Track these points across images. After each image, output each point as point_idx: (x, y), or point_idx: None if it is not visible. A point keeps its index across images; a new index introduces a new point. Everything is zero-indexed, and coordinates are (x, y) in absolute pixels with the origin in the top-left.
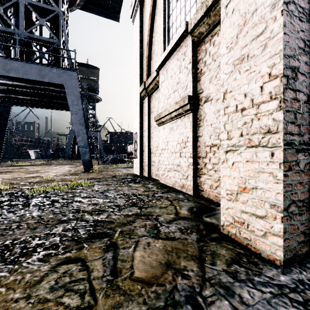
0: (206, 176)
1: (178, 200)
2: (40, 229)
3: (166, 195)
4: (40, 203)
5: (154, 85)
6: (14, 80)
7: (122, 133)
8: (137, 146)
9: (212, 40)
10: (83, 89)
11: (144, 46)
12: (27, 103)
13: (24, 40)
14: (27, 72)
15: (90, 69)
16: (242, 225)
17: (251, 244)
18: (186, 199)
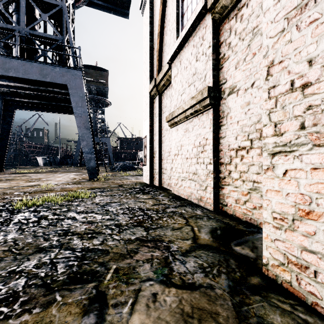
0: (230, 187)
1: (195, 218)
2: (5, 263)
3: (180, 211)
4: (24, 220)
5: (166, 81)
6: (16, 81)
7: (133, 139)
8: (147, 151)
9: (240, 14)
10: (92, 93)
11: (154, 39)
12: (31, 107)
13: (25, 36)
14: (27, 72)
15: (99, 71)
16: (304, 272)
17: (323, 306)
18: (205, 216)
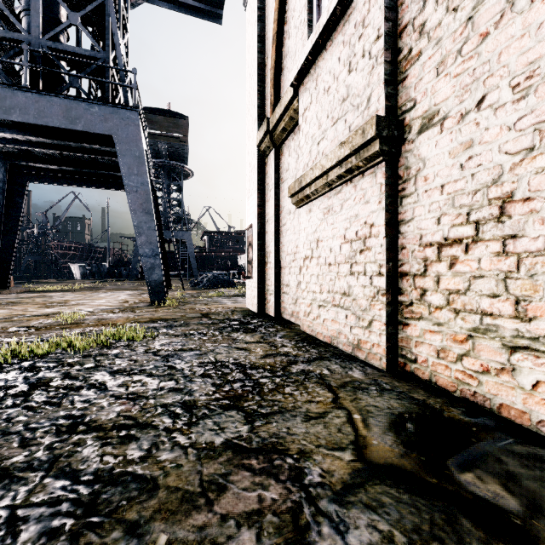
0: (424, 323)
1: (353, 389)
2: None
3: (320, 371)
4: None
5: (288, 121)
6: (27, 133)
7: (230, 233)
8: (253, 252)
9: None
10: (161, 155)
11: (266, 48)
12: (55, 178)
13: (39, 51)
14: (43, 113)
15: (172, 118)
16: None
17: None
18: (372, 384)
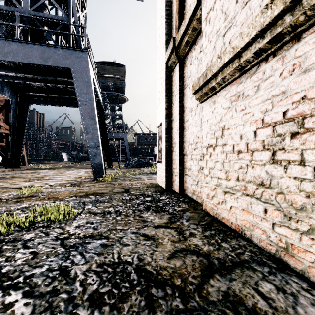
0: None
1: None
2: None
3: (251, 299)
4: None
5: (191, 33)
6: (24, 72)
7: (150, 134)
8: (163, 143)
9: None
10: (109, 89)
11: None
12: (45, 101)
13: (25, 16)
14: (27, 55)
15: (116, 67)
16: None
17: None
18: None
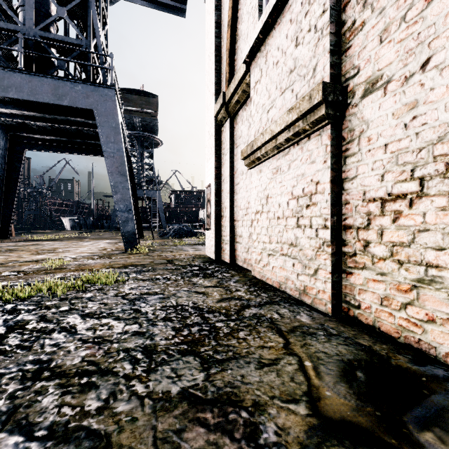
0: (367, 272)
1: (302, 334)
2: None
3: (270, 315)
4: None
5: (241, 94)
6: (23, 108)
7: (193, 192)
8: (211, 208)
9: None
10: (135, 128)
11: (222, 33)
12: (47, 146)
13: (32, 39)
14: (35, 91)
15: (145, 97)
16: None
17: None
18: (319, 329)
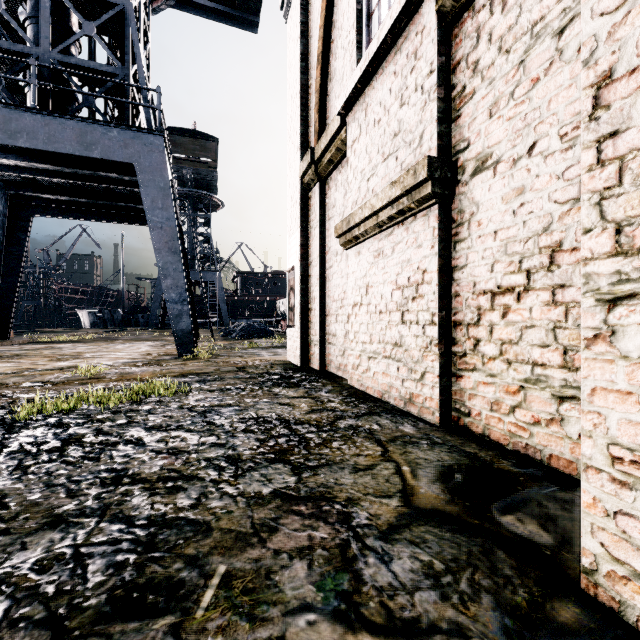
0: (478, 374)
1: (403, 443)
2: None
3: (369, 426)
4: (31, 447)
5: (335, 152)
6: (33, 159)
7: (267, 275)
8: (296, 298)
9: None
10: (185, 183)
11: (310, 68)
12: (64, 211)
13: (49, 67)
14: (54, 138)
15: (199, 140)
16: None
17: None
18: (423, 438)
